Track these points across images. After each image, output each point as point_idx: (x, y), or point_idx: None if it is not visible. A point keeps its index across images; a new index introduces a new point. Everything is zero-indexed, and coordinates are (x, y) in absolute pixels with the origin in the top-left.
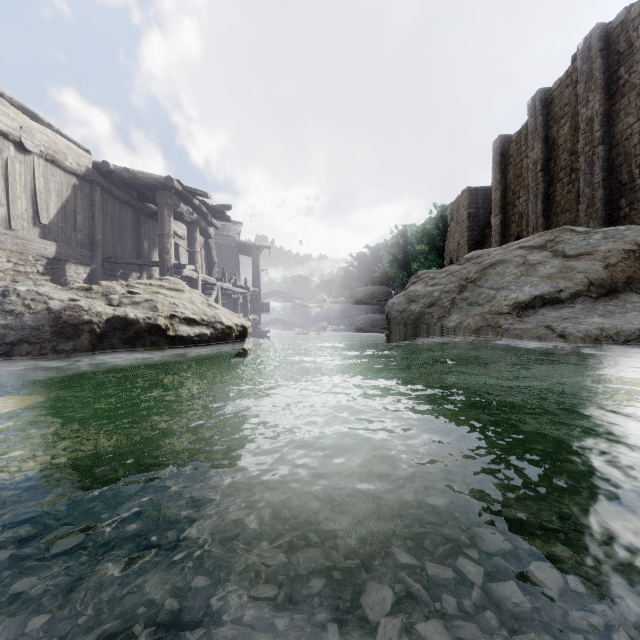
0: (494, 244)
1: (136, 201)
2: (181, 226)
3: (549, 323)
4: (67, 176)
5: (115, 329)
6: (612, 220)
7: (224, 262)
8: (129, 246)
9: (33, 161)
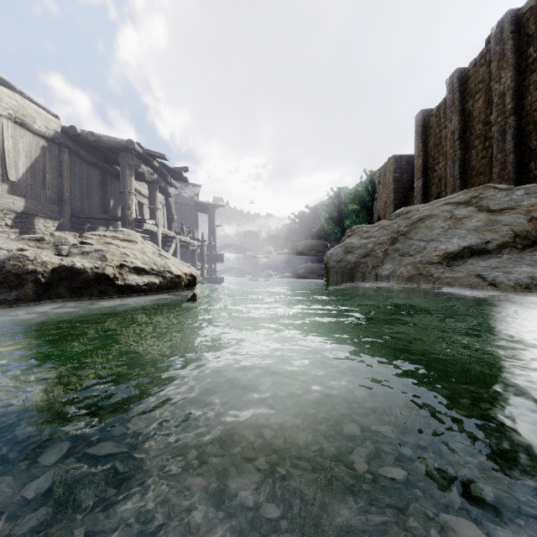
0: (416, 203)
1: (103, 163)
2: (145, 186)
3: (479, 272)
4: (36, 138)
5: (62, 278)
6: (522, 181)
7: (184, 219)
8: (96, 203)
9: (2, 123)
